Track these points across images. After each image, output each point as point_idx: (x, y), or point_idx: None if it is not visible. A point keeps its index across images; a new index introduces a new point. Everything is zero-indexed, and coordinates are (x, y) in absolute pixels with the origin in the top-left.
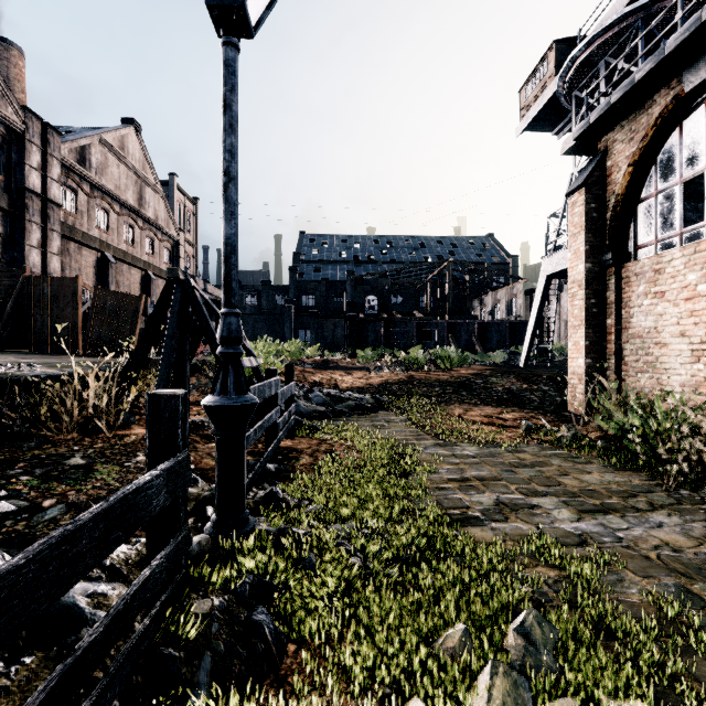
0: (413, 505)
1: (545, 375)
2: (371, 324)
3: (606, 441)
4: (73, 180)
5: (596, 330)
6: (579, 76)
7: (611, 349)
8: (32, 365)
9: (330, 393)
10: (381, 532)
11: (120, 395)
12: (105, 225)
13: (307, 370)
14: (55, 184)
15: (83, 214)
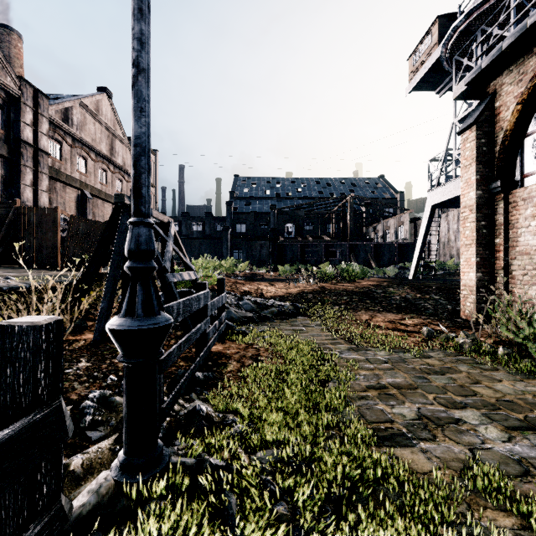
0: (336, 418)
1: (434, 286)
2: (289, 246)
3: (507, 349)
4: (59, 134)
5: (485, 248)
6: (459, 43)
7: (500, 264)
8: (9, 278)
9: (257, 301)
10: (307, 459)
11: (75, 304)
12: (84, 169)
13: (238, 281)
14: (44, 137)
15: (67, 161)
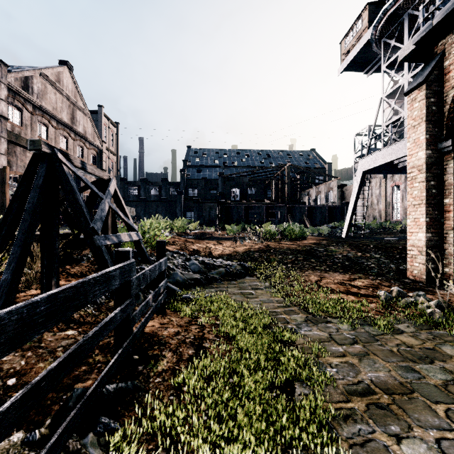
0: None
1: (372, 245)
2: (235, 208)
3: None
4: (18, 101)
5: (435, 208)
6: (387, 26)
7: (449, 224)
8: None
9: (204, 261)
10: None
11: None
12: (45, 136)
13: (188, 240)
14: (3, 103)
15: (27, 126)
